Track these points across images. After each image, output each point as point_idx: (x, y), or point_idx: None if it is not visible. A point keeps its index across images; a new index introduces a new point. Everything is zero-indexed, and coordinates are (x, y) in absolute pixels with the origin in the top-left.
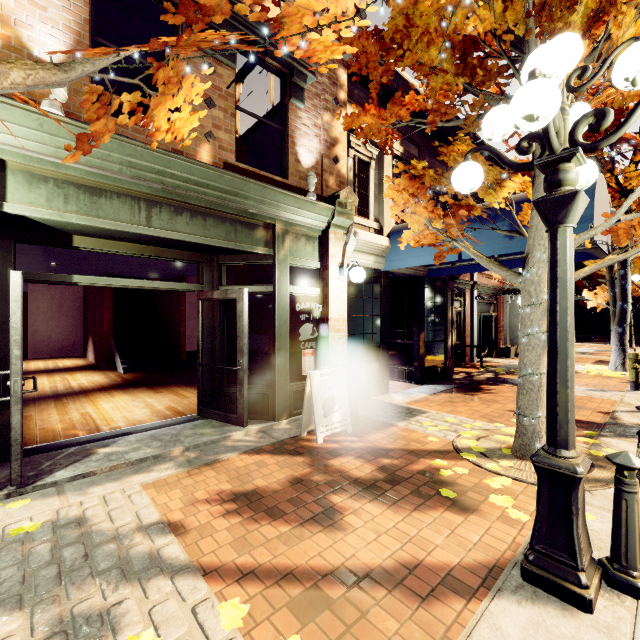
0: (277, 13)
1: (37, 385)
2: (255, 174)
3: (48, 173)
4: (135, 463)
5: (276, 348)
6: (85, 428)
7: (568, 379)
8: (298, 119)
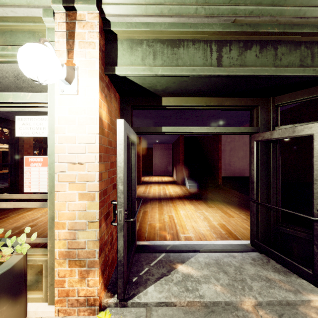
0: None
1: (153, 190)
2: None
3: (142, 36)
4: (208, 304)
5: None
6: (170, 231)
7: None
8: None
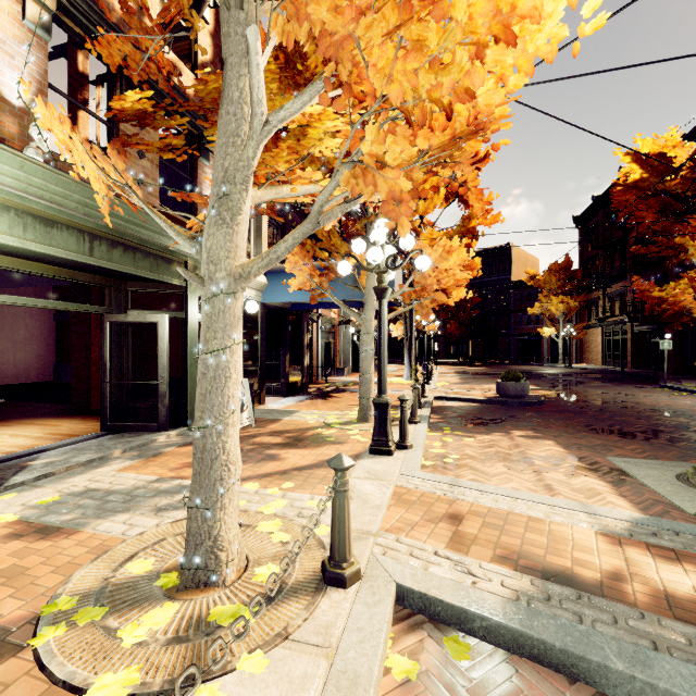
0: (190, 83)
1: None
2: (175, 218)
3: (10, 203)
4: (85, 464)
5: (189, 365)
6: None
7: (385, 365)
8: (204, 174)
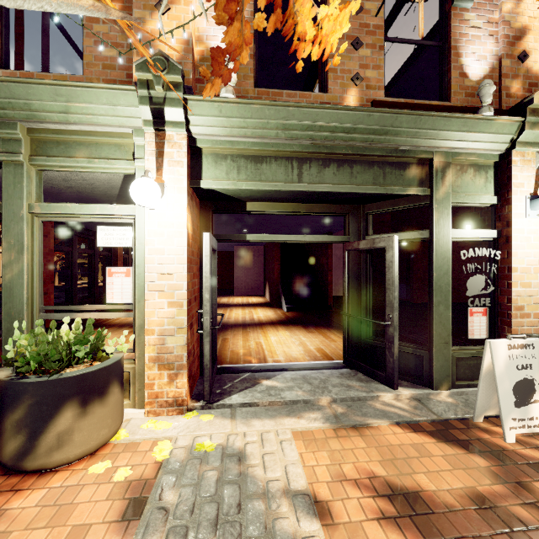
0: None
1: (235, 315)
2: (407, 105)
3: (227, 151)
4: (288, 403)
5: (433, 304)
6: (257, 356)
7: None
8: (463, 23)
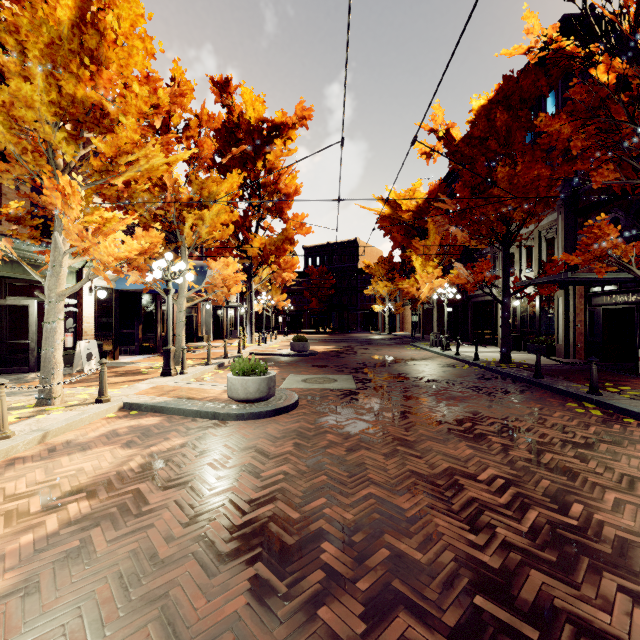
0: None
1: None
2: (42, 241)
3: None
4: None
5: None
6: None
7: (170, 330)
8: None
